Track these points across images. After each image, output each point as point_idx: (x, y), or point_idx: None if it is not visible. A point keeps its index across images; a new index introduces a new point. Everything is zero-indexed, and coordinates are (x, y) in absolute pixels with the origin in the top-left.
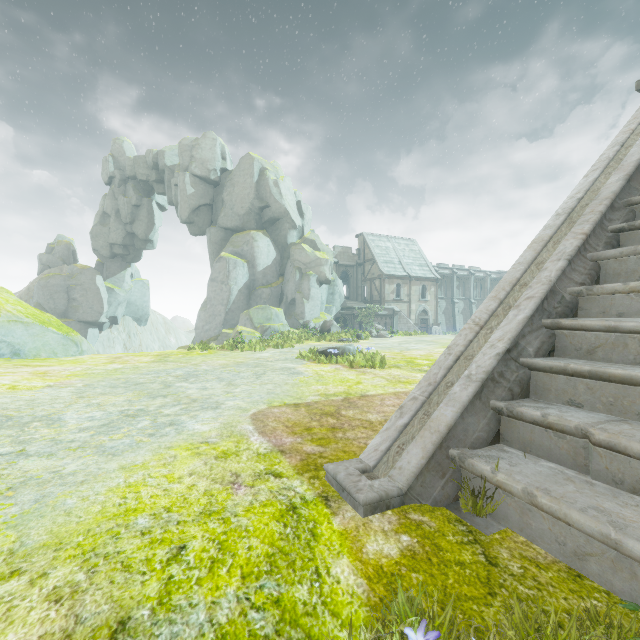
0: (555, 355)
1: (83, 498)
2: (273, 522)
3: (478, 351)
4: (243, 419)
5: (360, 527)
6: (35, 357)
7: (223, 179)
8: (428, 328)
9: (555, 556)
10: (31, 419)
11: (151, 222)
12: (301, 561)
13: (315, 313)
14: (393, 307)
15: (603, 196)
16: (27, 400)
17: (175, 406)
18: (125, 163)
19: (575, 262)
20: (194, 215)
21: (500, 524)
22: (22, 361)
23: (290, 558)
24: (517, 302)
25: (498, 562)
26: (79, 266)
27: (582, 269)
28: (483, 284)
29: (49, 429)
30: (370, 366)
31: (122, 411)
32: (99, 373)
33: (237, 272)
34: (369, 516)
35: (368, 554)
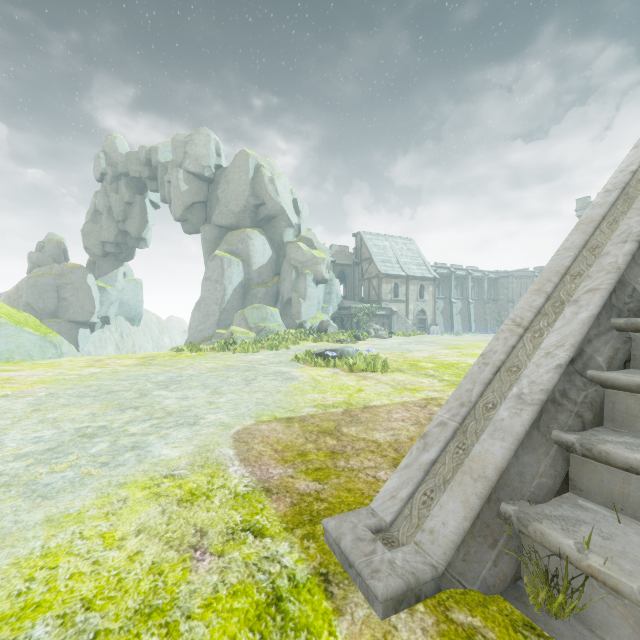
0: (632, 366)
1: None
2: (244, 632)
3: (526, 360)
4: (223, 440)
5: None
6: (7, 360)
7: (218, 176)
8: (426, 328)
9: None
10: None
11: (144, 220)
12: None
13: (312, 313)
14: (391, 307)
15: None
16: None
17: (145, 422)
18: (117, 159)
19: None
20: (188, 213)
21: (594, 633)
22: None
23: None
24: (574, 296)
25: None
26: (70, 265)
27: None
28: (481, 284)
29: None
30: (371, 370)
31: (79, 429)
32: (71, 379)
33: (232, 271)
34: (391, 616)
35: None
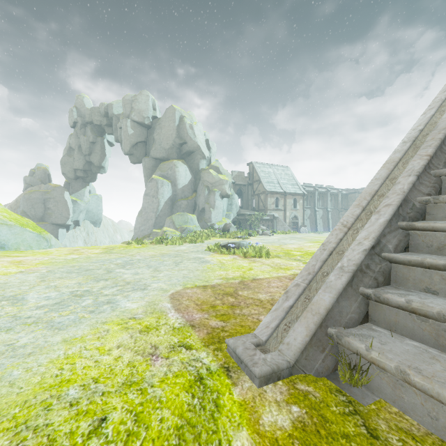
0: (409, 251)
1: (27, 369)
2: (183, 393)
3: (347, 247)
4: (164, 298)
5: (256, 397)
6: (16, 250)
7: (154, 124)
8: (298, 228)
9: (427, 428)
10: (0, 299)
11: (103, 154)
12: (206, 434)
13: (219, 218)
14: (273, 214)
15: (441, 127)
16: (1, 283)
17: (113, 288)
18: (85, 112)
19: (422, 177)
20: (133, 149)
21: (374, 394)
22: (5, 253)
23: (196, 430)
24: (377, 208)
25: (378, 434)
26: (52, 185)
27: (428, 183)
28: (336, 198)
29: (13, 307)
30: (258, 256)
31: (72, 292)
32: (60, 262)
33: (164, 189)
34: (263, 386)
35: (264, 426)
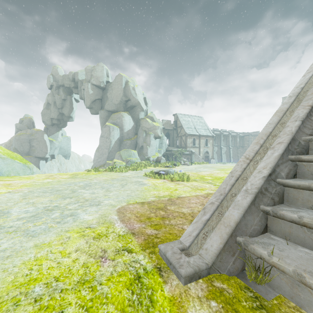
0: (297, 177)
1: (4, 270)
2: (124, 290)
3: (250, 174)
4: (112, 212)
5: (182, 294)
6: (7, 175)
7: (107, 86)
8: (209, 160)
9: None
10: None
11: (71, 108)
12: None
13: (153, 153)
14: (191, 150)
15: None
16: None
17: (75, 204)
18: (58, 78)
19: (305, 122)
20: (93, 104)
21: (274, 291)
22: None
23: None
24: (272, 145)
25: None
26: (35, 129)
27: (309, 126)
28: (235, 139)
29: None
30: (181, 180)
31: (45, 207)
32: (38, 184)
33: (114, 132)
34: (188, 284)
35: None
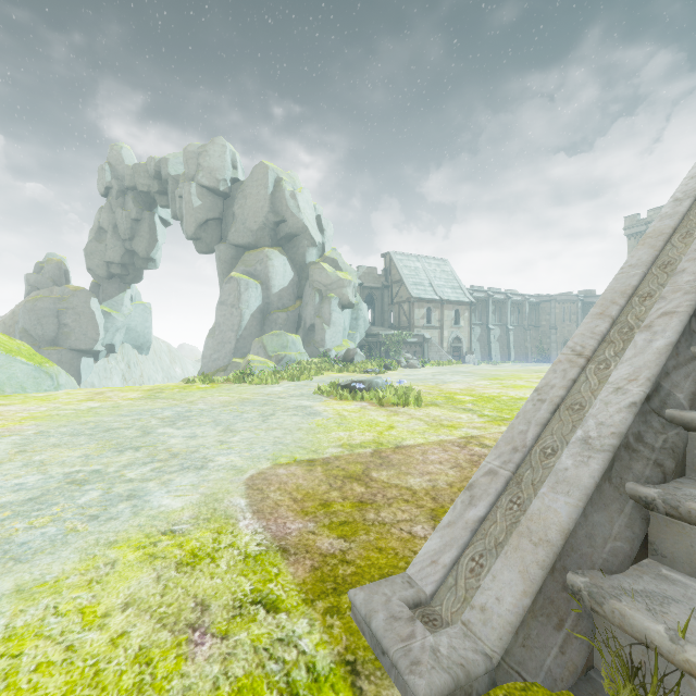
0: None
1: None
2: None
3: (591, 397)
4: (234, 487)
5: None
6: None
7: (234, 190)
8: (461, 357)
9: None
10: None
11: (153, 238)
12: None
13: (337, 340)
14: (423, 334)
15: None
16: None
17: (145, 465)
18: (124, 172)
19: None
20: (201, 230)
21: None
22: None
23: None
24: (645, 320)
25: None
26: (71, 287)
27: None
28: (521, 309)
29: None
30: (403, 404)
31: (69, 474)
32: (66, 414)
33: (249, 294)
34: None
35: None
